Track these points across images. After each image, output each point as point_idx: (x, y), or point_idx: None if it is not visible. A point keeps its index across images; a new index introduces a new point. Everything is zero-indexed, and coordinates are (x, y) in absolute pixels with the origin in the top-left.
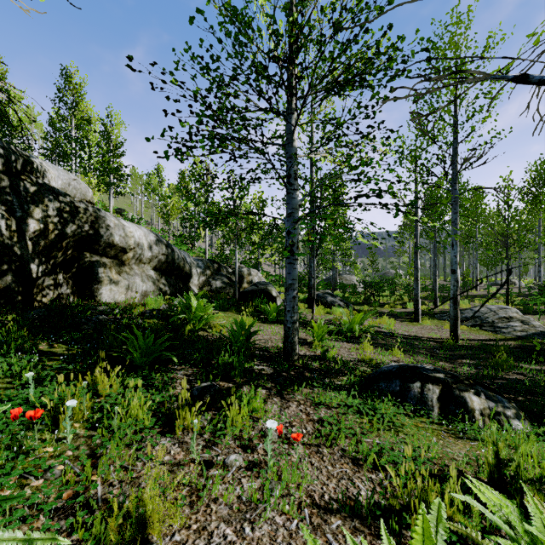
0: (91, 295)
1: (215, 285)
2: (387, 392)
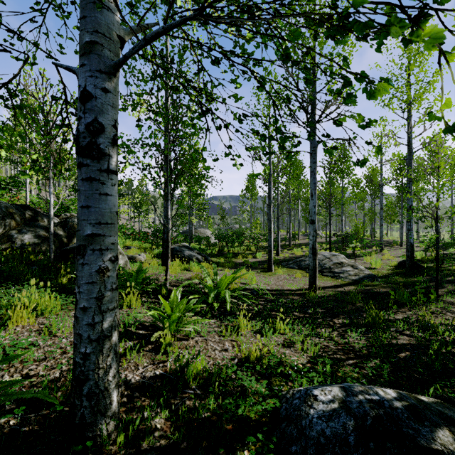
0: None
1: (21, 241)
2: None
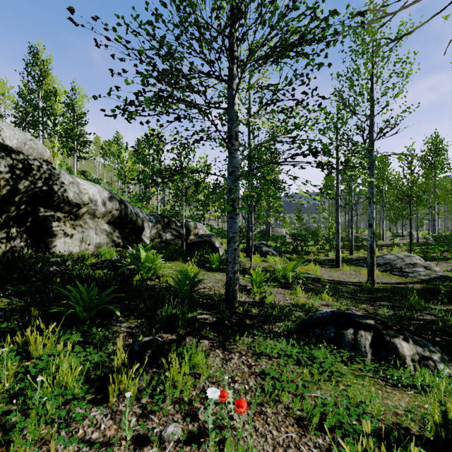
0: (45, 248)
1: (165, 237)
2: (322, 338)
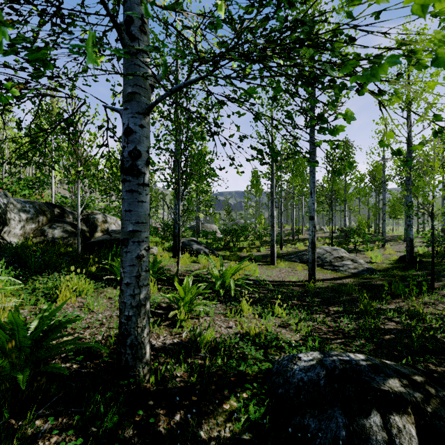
0: None
1: (52, 235)
2: (322, 442)
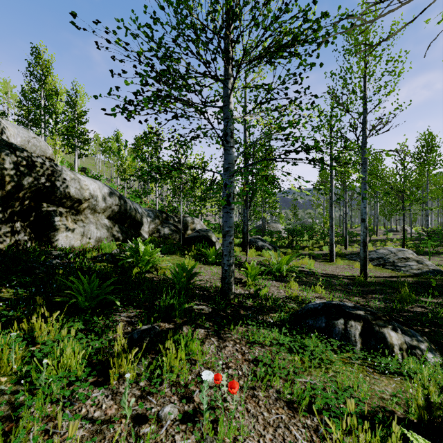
0: (48, 241)
1: (163, 232)
2: (313, 328)
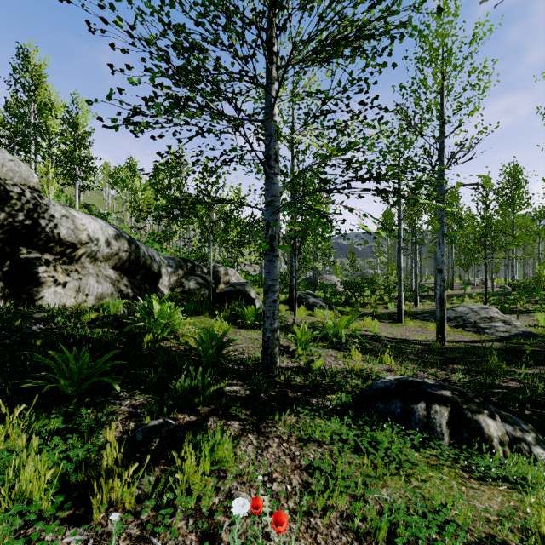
0: (29, 300)
1: (188, 286)
2: (385, 415)
